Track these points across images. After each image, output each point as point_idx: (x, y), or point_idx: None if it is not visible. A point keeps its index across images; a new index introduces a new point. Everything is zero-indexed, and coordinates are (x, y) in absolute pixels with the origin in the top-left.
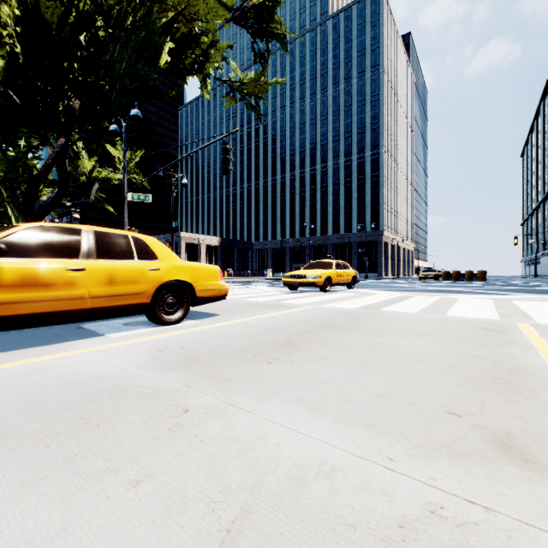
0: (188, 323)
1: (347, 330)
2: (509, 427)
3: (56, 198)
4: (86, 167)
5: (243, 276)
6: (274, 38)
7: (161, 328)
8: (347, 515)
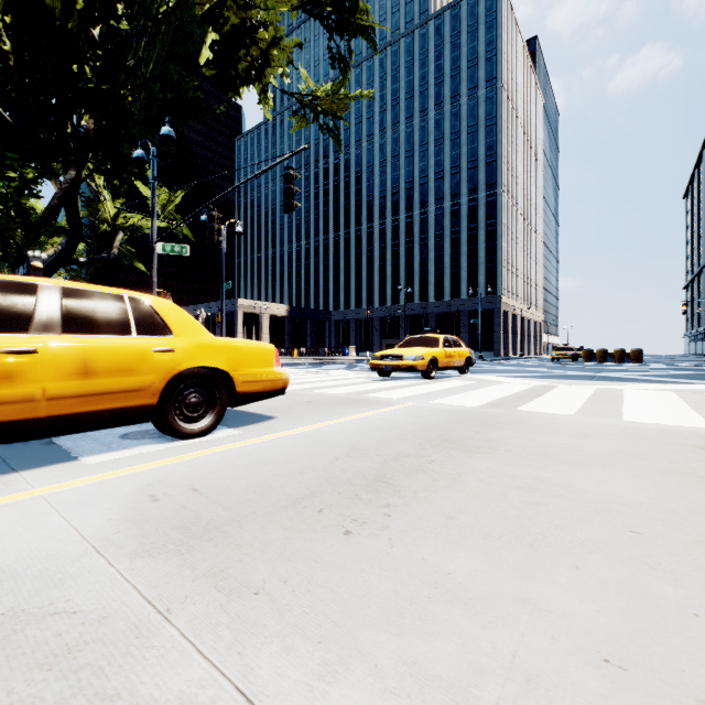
0: (223, 434)
1: (477, 451)
2: None
3: (64, 251)
4: (109, 211)
5: (318, 355)
6: (358, 32)
7: (176, 444)
8: None
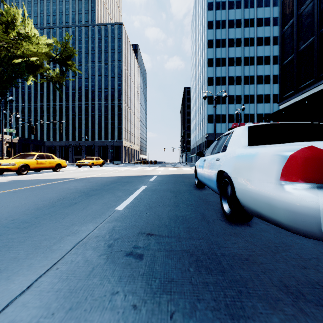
0: (60, 171)
1: (94, 171)
2: (103, 173)
3: None
4: None
5: None
6: (70, 69)
7: (56, 172)
8: (90, 174)
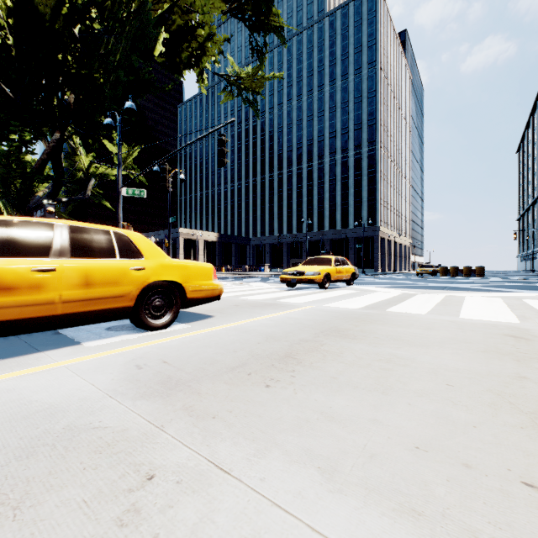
0: (178, 327)
1: (354, 338)
2: None
3: (51, 193)
4: (84, 163)
5: (241, 271)
6: (271, 30)
7: (146, 334)
8: None
